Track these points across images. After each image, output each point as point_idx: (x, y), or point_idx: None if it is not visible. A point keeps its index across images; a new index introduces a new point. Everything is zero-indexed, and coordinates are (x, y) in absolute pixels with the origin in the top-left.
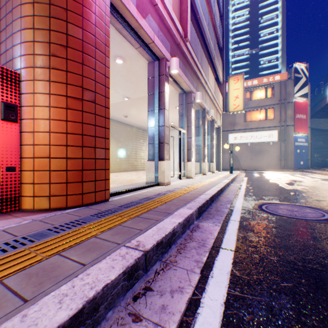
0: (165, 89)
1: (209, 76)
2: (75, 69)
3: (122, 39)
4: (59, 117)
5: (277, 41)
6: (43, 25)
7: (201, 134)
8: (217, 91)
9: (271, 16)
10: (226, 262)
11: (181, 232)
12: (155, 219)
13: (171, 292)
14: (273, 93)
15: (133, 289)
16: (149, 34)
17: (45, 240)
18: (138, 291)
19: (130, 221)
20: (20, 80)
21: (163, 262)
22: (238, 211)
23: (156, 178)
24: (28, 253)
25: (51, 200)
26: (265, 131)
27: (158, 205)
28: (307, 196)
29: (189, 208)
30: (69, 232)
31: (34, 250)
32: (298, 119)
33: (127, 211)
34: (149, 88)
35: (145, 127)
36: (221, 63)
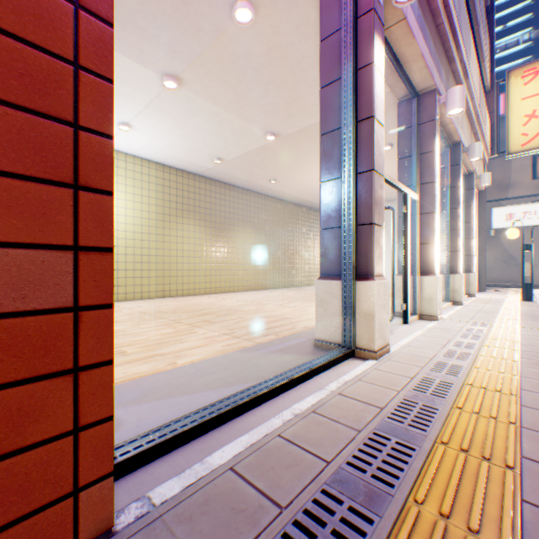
0: (373, 57)
1: (471, 61)
2: None
3: None
4: None
5: None
6: None
7: (446, 206)
8: (481, 105)
9: None
10: None
11: None
12: None
13: None
14: None
15: None
16: None
17: None
18: None
19: None
20: None
21: None
22: None
23: (343, 332)
24: None
25: None
26: None
27: None
28: None
29: None
30: None
31: None
32: None
33: None
34: (322, 68)
35: (312, 203)
36: (487, 42)
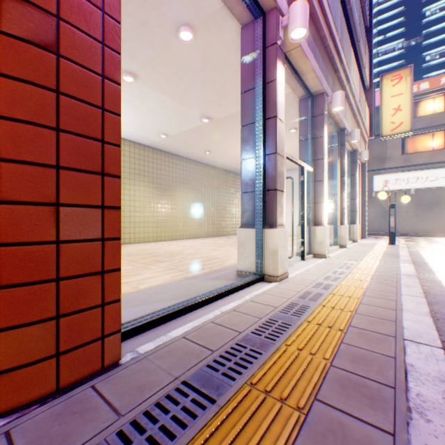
0: (276, 76)
1: (352, 69)
2: None
3: None
4: None
5: None
6: None
7: (335, 175)
8: (362, 100)
9: None
10: None
11: None
12: None
13: None
14: None
15: None
16: None
17: None
18: None
19: None
20: None
21: None
22: None
23: (256, 264)
24: None
25: None
26: None
27: None
28: None
29: None
30: None
31: None
32: None
33: None
34: (242, 79)
35: (238, 170)
36: (367, 53)
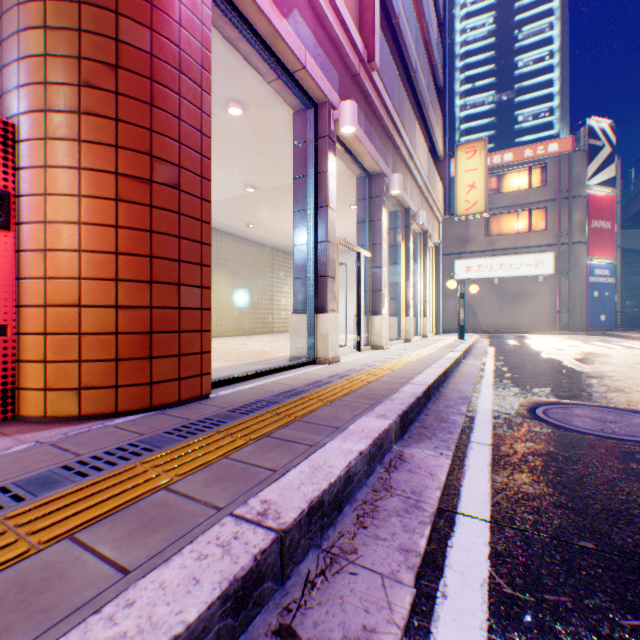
0: (328, 167)
1: (418, 143)
2: (135, 115)
3: (241, 63)
4: (99, 218)
5: (550, 75)
6: (66, 21)
7: (400, 260)
8: (432, 175)
9: (540, 26)
10: (474, 552)
11: (364, 474)
12: (307, 442)
13: None
14: (545, 178)
15: (248, 634)
16: (296, 50)
17: (48, 497)
18: None
19: (251, 448)
20: (16, 138)
21: (325, 553)
22: (485, 422)
23: (309, 349)
24: None
25: (83, 398)
26: (529, 255)
27: (313, 409)
28: (627, 387)
29: (382, 417)
30: (108, 475)
31: (15, 526)
32: (594, 230)
33: (245, 423)
34: (296, 165)
35: (289, 248)
36: (440, 118)
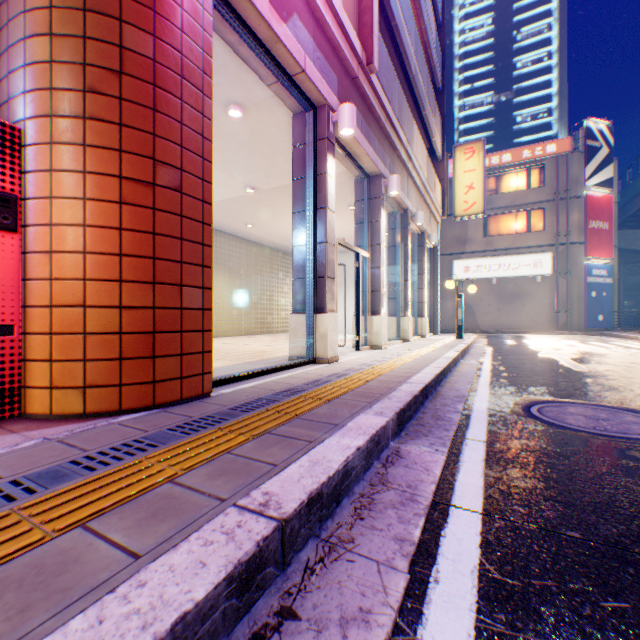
0: (327, 169)
1: (416, 145)
2: (139, 120)
3: (241, 67)
4: (104, 220)
5: (549, 76)
6: (71, 28)
7: (399, 260)
8: (430, 176)
9: (538, 26)
10: (466, 541)
11: (362, 469)
12: (306, 438)
13: (342, 625)
14: (544, 179)
15: (252, 614)
16: (296, 54)
17: (59, 490)
18: (262, 621)
19: (253, 444)
20: (22, 143)
21: (324, 542)
22: (480, 420)
23: (308, 349)
24: (14, 524)
25: (87, 396)
26: (527, 256)
27: (312, 407)
28: (621, 385)
29: (379, 414)
30: (116, 469)
31: (29, 516)
32: (592, 231)
33: (246, 421)
34: (295, 166)
35: (289, 248)
36: (438, 119)
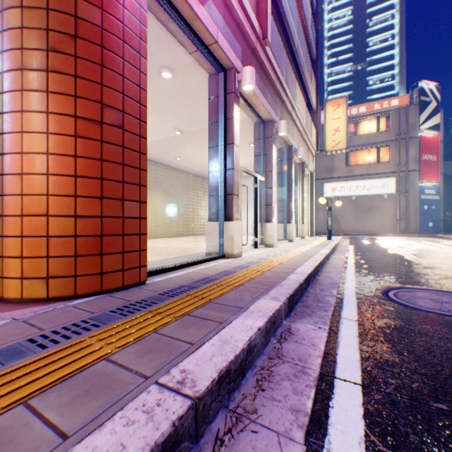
0: (234, 115)
1: (298, 99)
2: (90, 73)
3: (170, 39)
4: (62, 149)
5: (392, 51)
6: (37, 2)
7: (285, 183)
8: (308, 122)
9: (385, 16)
10: (351, 412)
11: (262, 345)
12: (217, 319)
13: None
14: (389, 125)
15: None
16: (210, 29)
17: (12, 367)
18: None
19: (175, 324)
20: None
21: (231, 412)
22: (351, 302)
23: (220, 247)
24: None
25: (50, 284)
26: (377, 180)
27: (222, 293)
28: None
29: (274, 299)
30: (62, 347)
31: None
32: (425, 162)
33: (171, 304)
34: (210, 113)
35: (206, 175)
36: (314, 81)
